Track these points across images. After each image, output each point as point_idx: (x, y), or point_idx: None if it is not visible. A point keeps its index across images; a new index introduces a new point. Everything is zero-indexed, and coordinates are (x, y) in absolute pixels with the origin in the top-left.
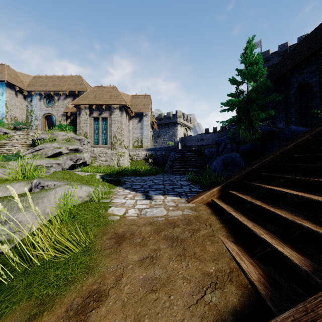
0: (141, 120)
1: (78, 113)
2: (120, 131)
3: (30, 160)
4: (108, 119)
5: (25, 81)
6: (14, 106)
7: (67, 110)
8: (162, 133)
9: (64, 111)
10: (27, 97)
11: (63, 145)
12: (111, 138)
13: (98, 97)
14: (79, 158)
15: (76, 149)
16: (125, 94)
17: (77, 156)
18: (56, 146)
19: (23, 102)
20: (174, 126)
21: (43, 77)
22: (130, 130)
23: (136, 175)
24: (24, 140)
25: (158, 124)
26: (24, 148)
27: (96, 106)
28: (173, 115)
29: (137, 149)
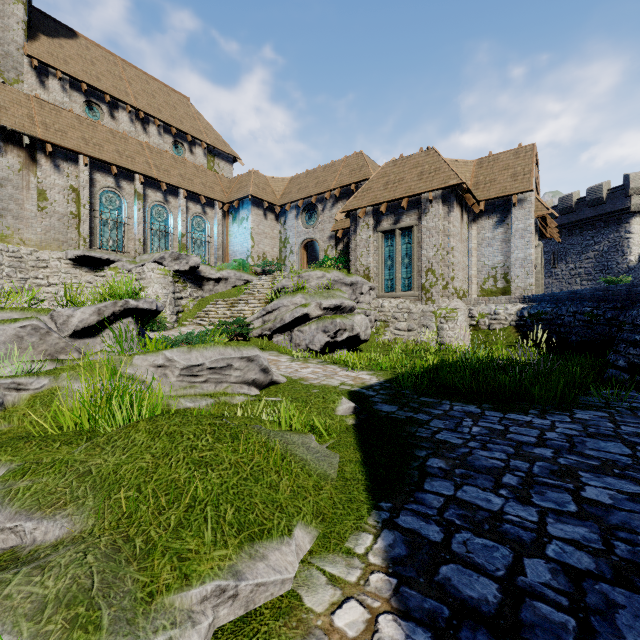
0: (504, 219)
1: (353, 229)
2: (444, 254)
3: (175, 353)
4: (415, 230)
5: (278, 190)
6: (262, 235)
7: (336, 227)
8: (570, 249)
9: (331, 230)
10: (281, 217)
11: (312, 299)
12: (421, 274)
13: (392, 185)
14: (341, 327)
15: (338, 307)
16: (459, 162)
17: (337, 323)
18: (300, 301)
19: (275, 227)
20: (618, 221)
21: (302, 175)
22: (472, 249)
23: (486, 399)
24: (267, 291)
25: (558, 226)
26: (261, 307)
27: (389, 205)
28: (614, 191)
29: (491, 299)
